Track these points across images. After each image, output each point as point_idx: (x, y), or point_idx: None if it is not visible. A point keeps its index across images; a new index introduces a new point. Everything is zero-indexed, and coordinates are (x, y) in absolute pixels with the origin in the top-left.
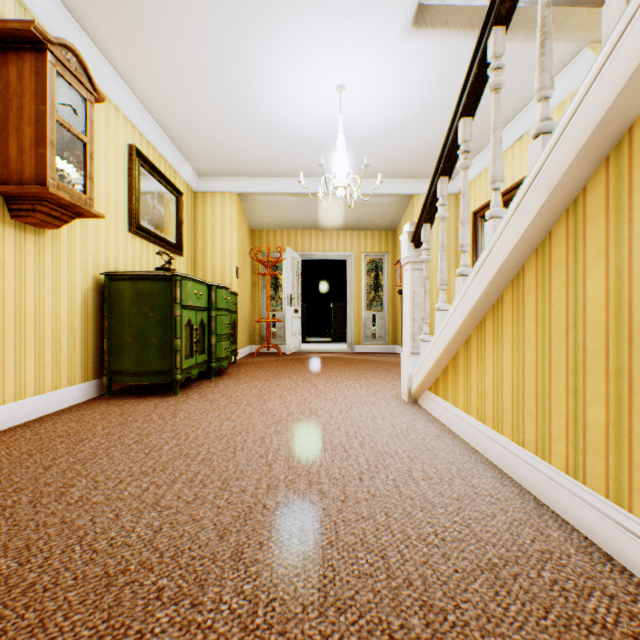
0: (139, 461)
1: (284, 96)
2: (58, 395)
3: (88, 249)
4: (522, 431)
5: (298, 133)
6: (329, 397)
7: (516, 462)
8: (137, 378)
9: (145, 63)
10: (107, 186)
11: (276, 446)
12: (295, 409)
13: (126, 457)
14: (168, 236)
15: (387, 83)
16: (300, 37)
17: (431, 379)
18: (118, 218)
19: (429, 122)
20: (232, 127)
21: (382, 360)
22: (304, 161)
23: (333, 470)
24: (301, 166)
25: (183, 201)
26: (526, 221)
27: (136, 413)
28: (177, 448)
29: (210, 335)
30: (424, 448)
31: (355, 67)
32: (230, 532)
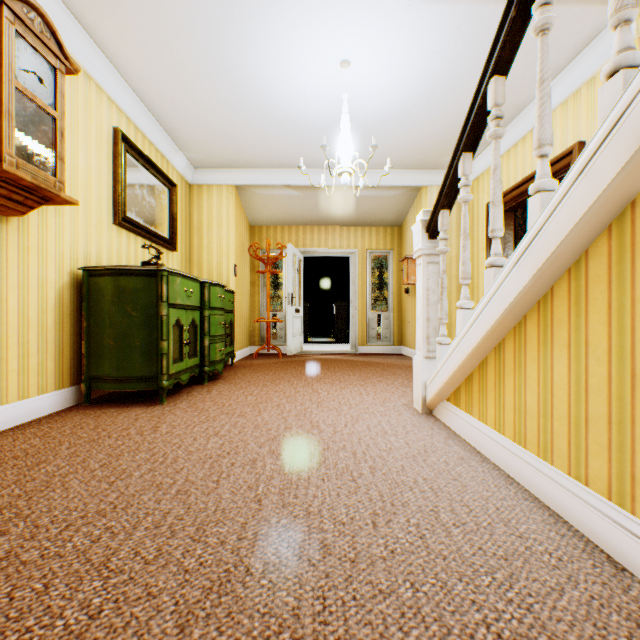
0: (99, 494)
1: (283, 74)
2: (25, 405)
3: (63, 241)
4: (585, 464)
5: (299, 118)
6: (332, 406)
7: (576, 504)
8: (118, 385)
9: (128, 34)
10: (87, 172)
11: (269, 472)
12: (294, 422)
13: (84, 488)
14: (159, 230)
15: (397, 57)
16: (300, 0)
17: (450, 388)
18: (100, 208)
19: (441, 104)
20: (227, 111)
21: (388, 362)
22: (305, 150)
23: (339, 509)
24: (302, 156)
25: (176, 193)
26: (597, 188)
27: (112, 426)
28: (149, 475)
29: (203, 336)
30: (449, 476)
31: (361, 38)
32: (195, 619)
